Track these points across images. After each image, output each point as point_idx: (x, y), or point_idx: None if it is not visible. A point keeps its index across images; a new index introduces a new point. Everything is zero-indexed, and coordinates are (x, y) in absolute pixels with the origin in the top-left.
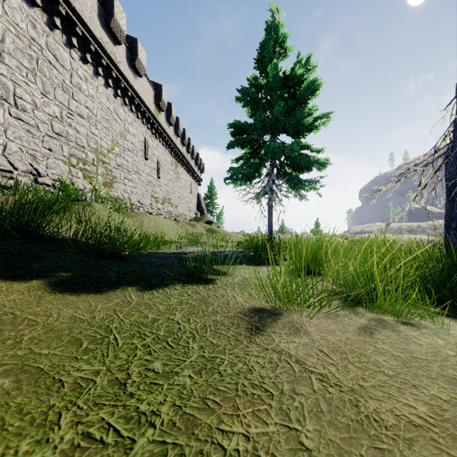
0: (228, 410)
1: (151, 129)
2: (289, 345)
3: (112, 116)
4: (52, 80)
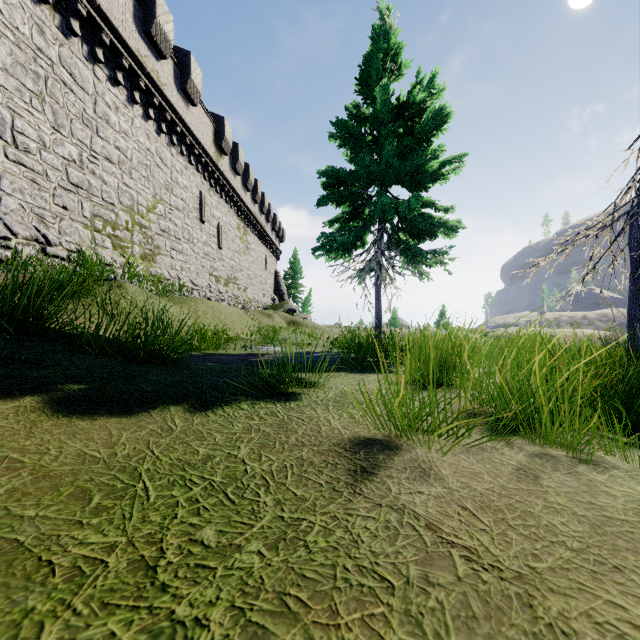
0: (322, 617)
1: (210, 180)
2: (414, 498)
3: (154, 161)
4: (67, 108)
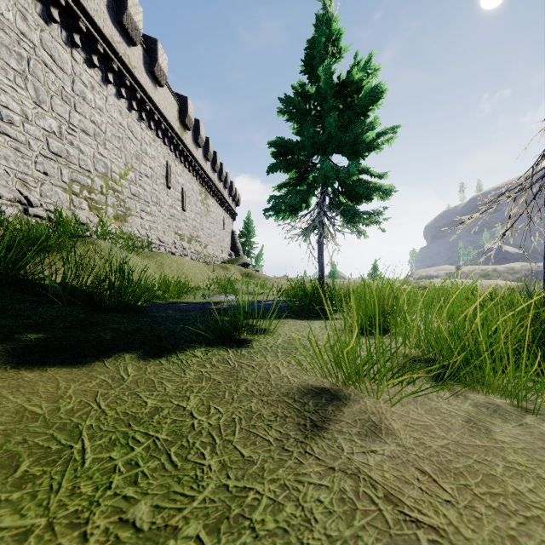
0: None
1: (175, 151)
2: (368, 458)
3: (125, 134)
4: (48, 86)
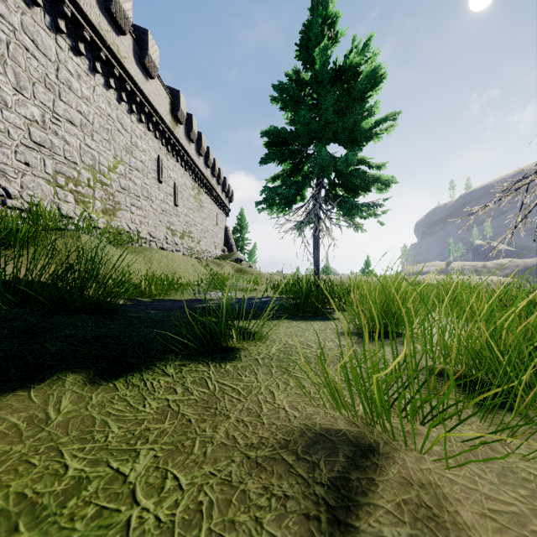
0: None
1: (167, 145)
2: None
3: (115, 126)
4: (30, 72)
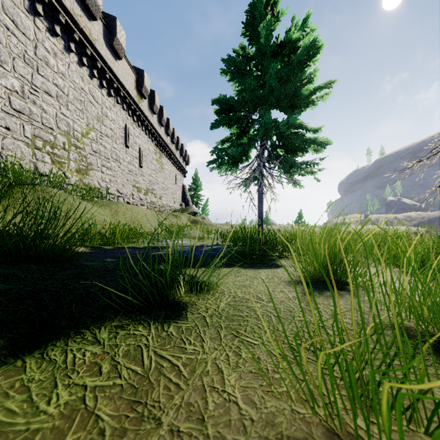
0: None
1: (133, 116)
2: None
3: (87, 98)
4: (10, 48)
